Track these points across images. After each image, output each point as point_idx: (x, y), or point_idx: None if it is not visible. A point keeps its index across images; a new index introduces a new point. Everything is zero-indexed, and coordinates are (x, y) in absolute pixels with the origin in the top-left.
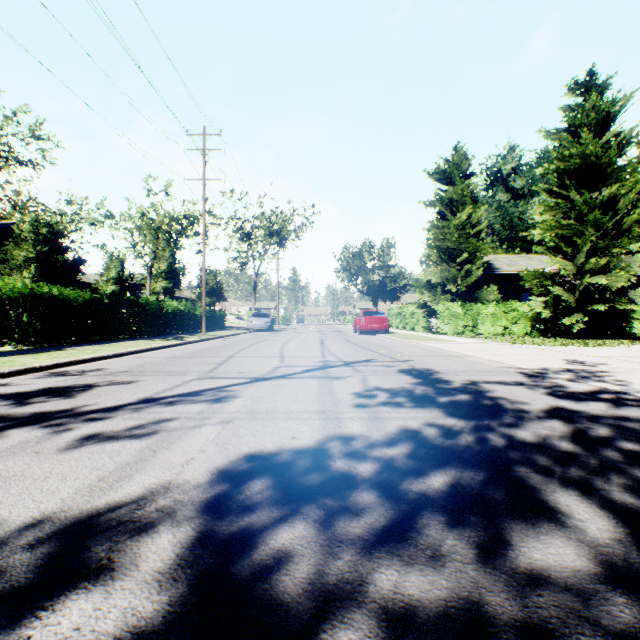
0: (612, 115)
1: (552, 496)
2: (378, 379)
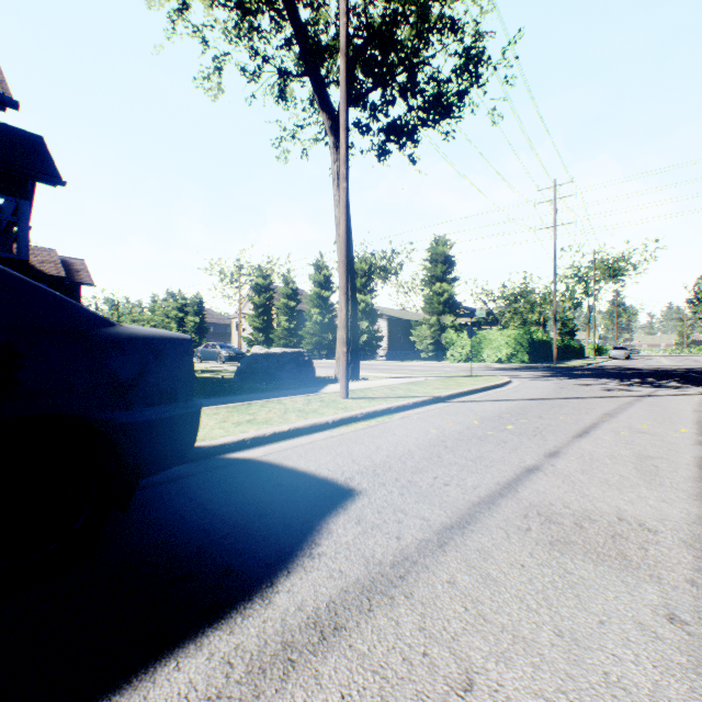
0: None
1: None
2: None
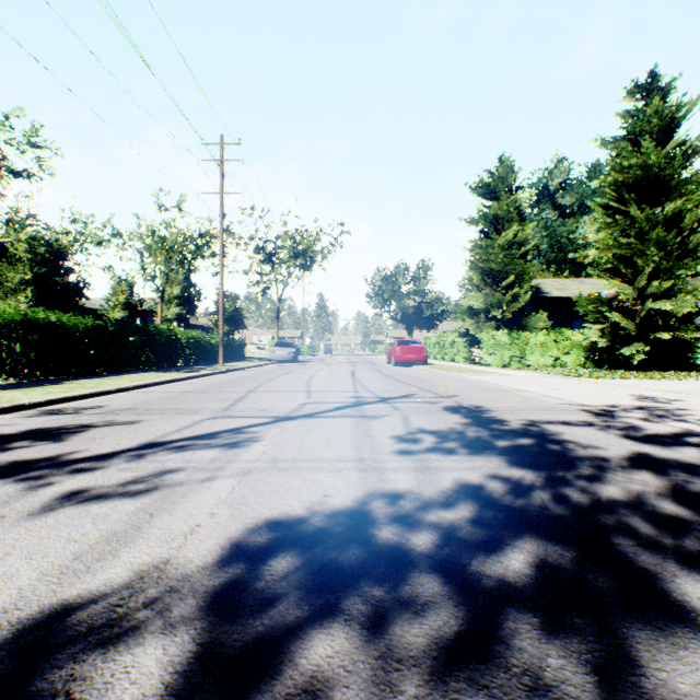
0: (677, 121)
1: (674, 583)
2: (421, 418)
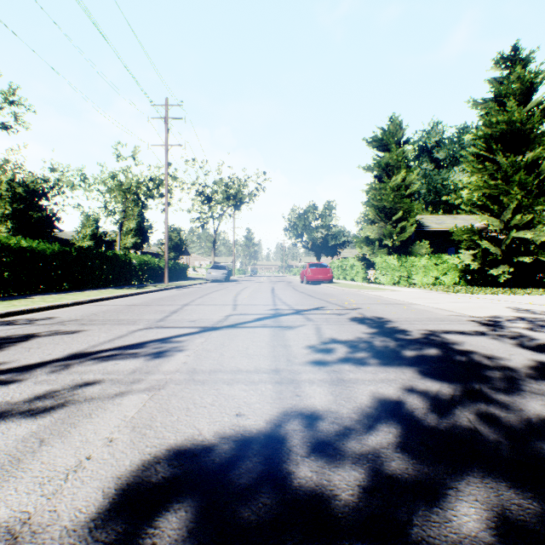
0: (535, 86)
1: None
2: (332, 328)
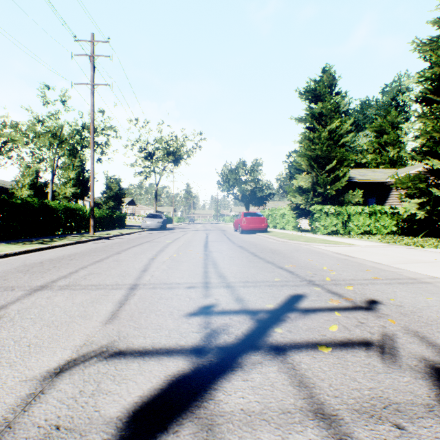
0: None
1: None
2: None
